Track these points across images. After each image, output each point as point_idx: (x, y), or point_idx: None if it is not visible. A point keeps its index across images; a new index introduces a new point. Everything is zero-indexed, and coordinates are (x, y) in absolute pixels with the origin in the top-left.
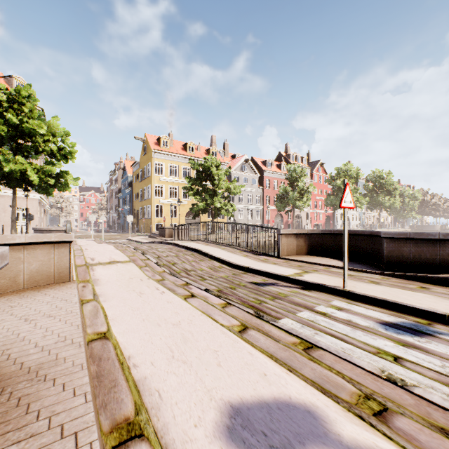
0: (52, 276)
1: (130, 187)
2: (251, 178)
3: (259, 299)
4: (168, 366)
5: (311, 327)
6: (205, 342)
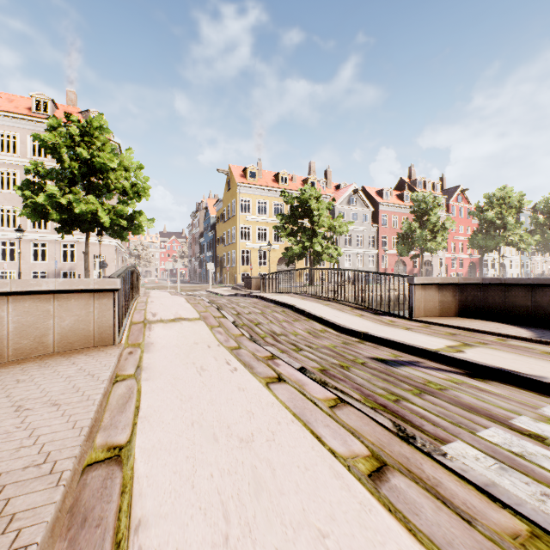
0: (92, 336)
1: (212, 230)
2: (362, 214)
3: (394, 391)
4: None
5: (527, 475)
6: (297, 500)
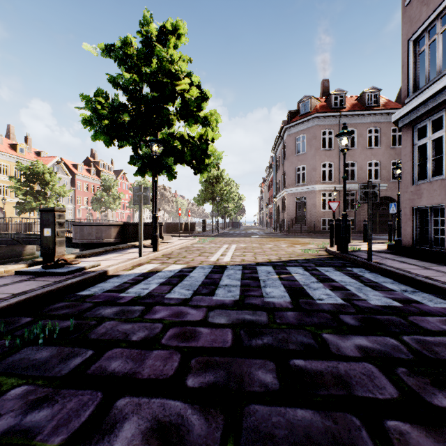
0: None
1: None
2: (63, 179)
3: None
4: None
5: None
6: None
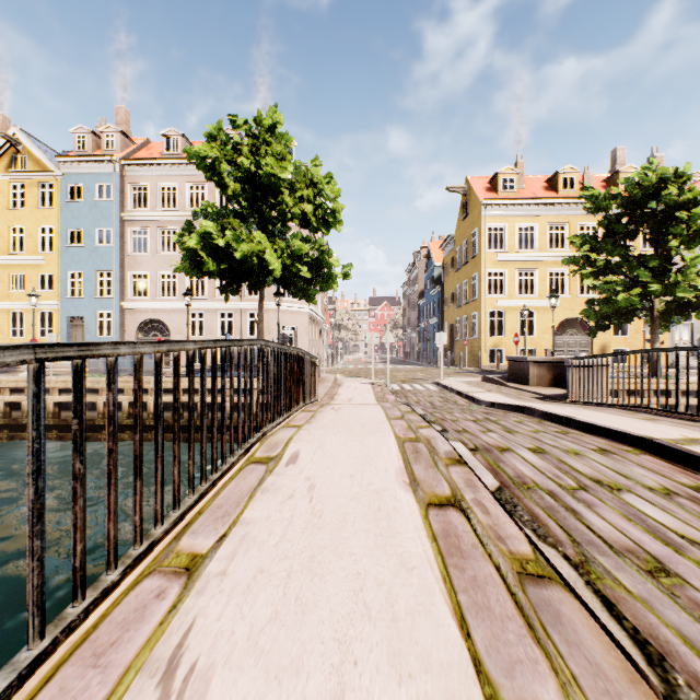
0: None
1: (437, 285)
2: None
3: None
4: None
5: None
6: None
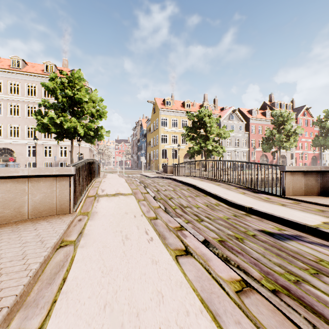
0: (55, 207)
1: (144, 137)
2: (238, 125)
3: (291, 270)
4: None
5: None
6: None
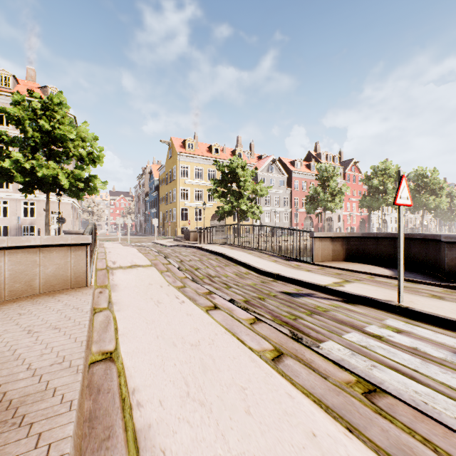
0: (69, 280)
1: (156, 191)
2: (278, 179)
3: (294, 313)
4: (180, 409)
5: (366, 357)
6: (229, 373)
